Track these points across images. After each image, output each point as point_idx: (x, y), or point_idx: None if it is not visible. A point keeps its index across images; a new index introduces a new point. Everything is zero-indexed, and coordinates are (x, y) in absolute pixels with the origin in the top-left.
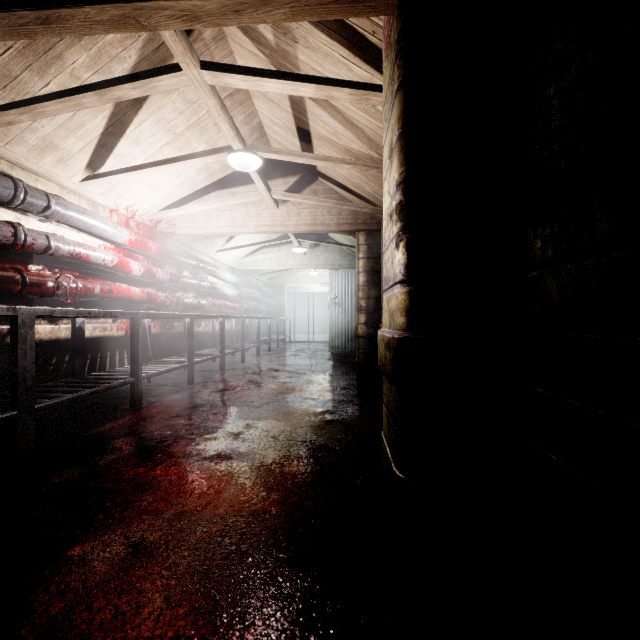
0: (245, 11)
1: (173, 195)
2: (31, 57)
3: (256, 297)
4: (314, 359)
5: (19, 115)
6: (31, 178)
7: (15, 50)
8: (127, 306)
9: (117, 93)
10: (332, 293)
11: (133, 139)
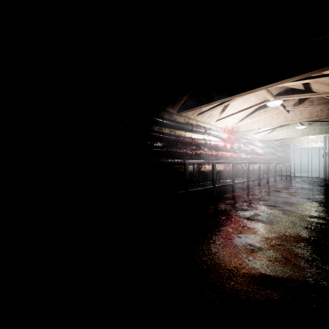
0: (284, 82)
1: (240, 117)
2: None
3: (272, 153)
4: (311, 185)
5: (208, 111)
6: (205, 125)
7: None
8: (224, 159)
9: (234, 99)
10: (325, 148)
11: (231, 105)
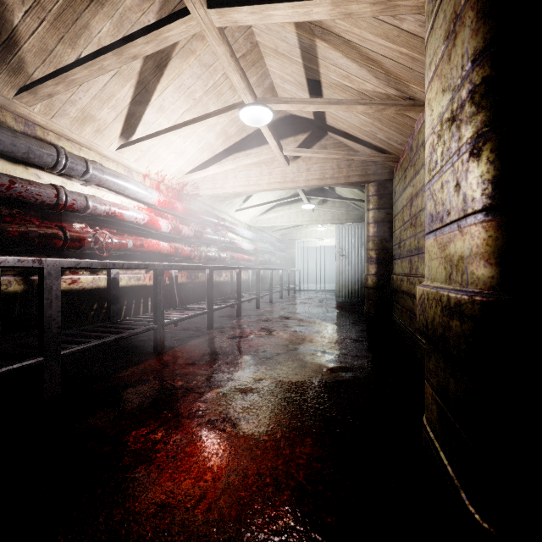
0: None
1: (196, 160)
2: (62, 29)
3: (270, 251)
4: (322, 307)
5: (55, 86)
6: (75, 148)
7: (48, 23)
8: (158, 259)
9: (133, 51)
10: (339, 246)
11: (158, 107)
